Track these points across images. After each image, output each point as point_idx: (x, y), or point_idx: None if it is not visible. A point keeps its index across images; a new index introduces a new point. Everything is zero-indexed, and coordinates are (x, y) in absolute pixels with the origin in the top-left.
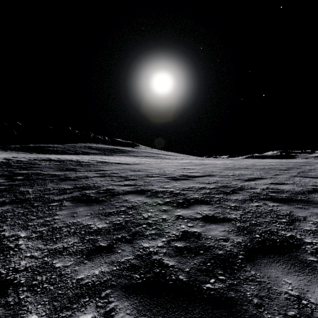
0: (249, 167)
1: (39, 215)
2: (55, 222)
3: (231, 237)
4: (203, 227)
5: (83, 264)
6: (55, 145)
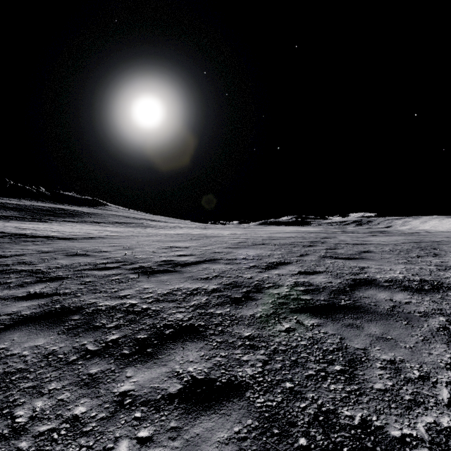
0: (266, 241)
1: None
2: None
3: None
4: (178, 438)
5: None
6: None
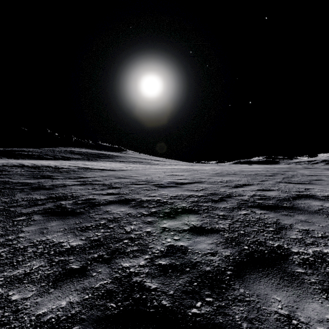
0: (237, 173)
1: (0, 233)
2: (19, 241)
3: (219, 250)
4: (190, 240)
5: (48, 293)
6: (30, 149)
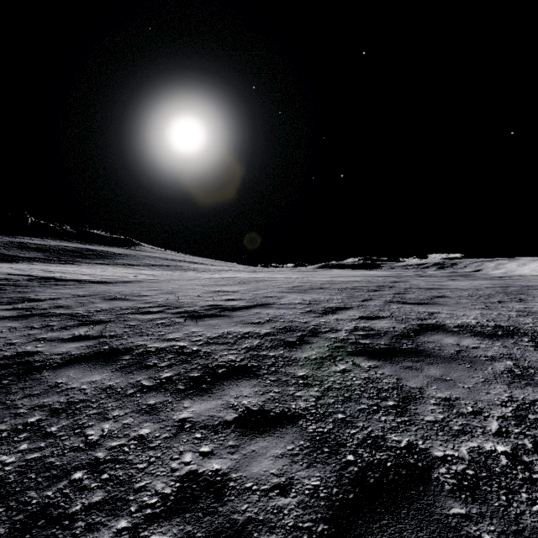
0: (325, 286)
1: None
2: None
3: (298, 475)
4: (236, 453)
5: None
6: None
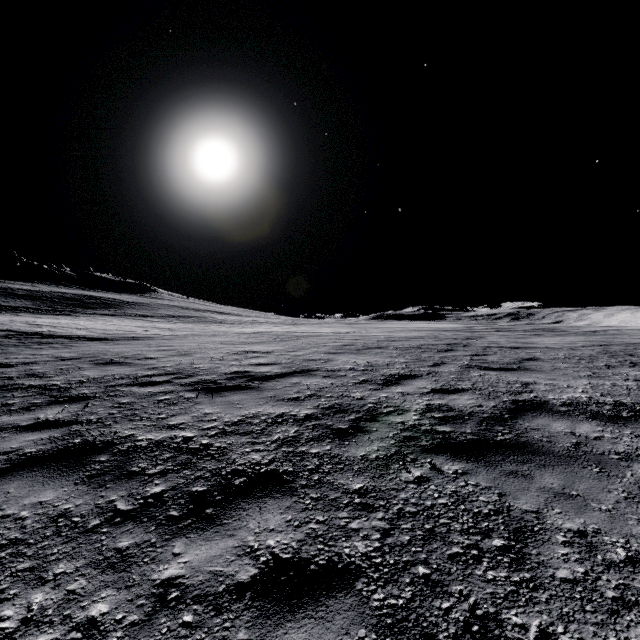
0: (383, 344)
1: None
2: None
3: None
4: None
5: None
6: None
